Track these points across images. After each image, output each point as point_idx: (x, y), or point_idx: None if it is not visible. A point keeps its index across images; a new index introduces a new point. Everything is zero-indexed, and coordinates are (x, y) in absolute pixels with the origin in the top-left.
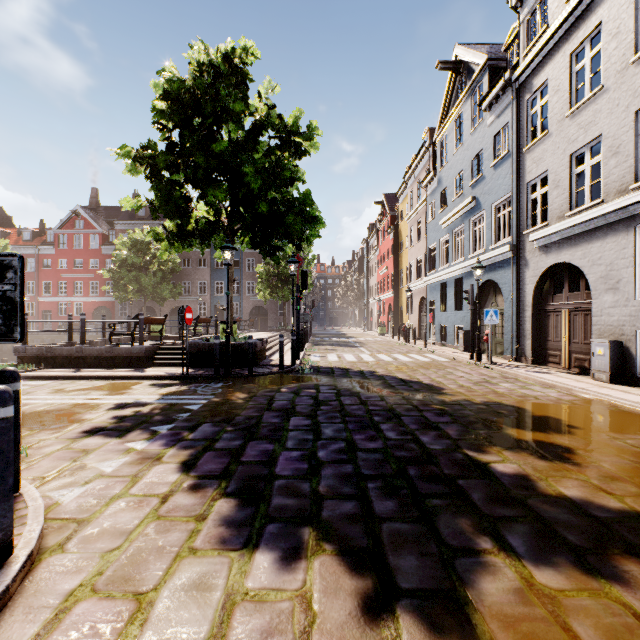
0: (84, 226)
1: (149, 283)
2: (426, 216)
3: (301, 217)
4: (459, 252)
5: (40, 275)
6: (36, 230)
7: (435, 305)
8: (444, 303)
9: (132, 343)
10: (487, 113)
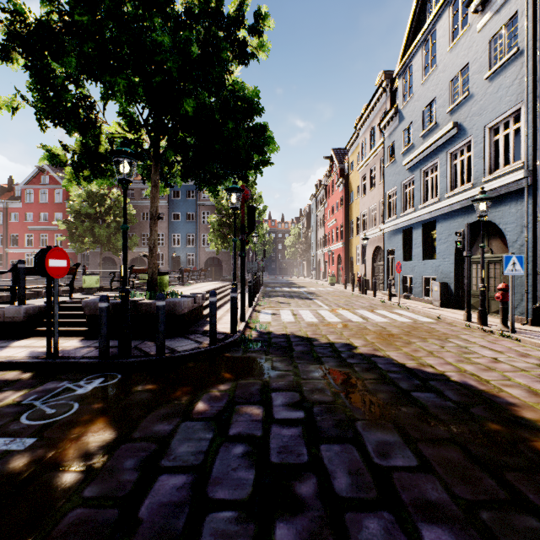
0: (49, 181)
1: (103, 234)
2: (383, 160)
3: (246, 130)
4: (429, 193)
5: (8, 228)
6: (5, 186)
7: (395, 254)
8: (406, 251)
9: (11, 302)
10: (477, 15)
